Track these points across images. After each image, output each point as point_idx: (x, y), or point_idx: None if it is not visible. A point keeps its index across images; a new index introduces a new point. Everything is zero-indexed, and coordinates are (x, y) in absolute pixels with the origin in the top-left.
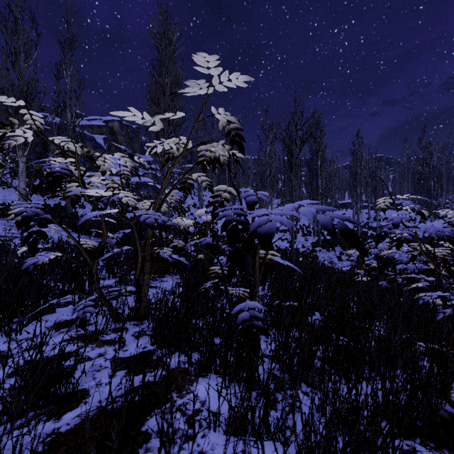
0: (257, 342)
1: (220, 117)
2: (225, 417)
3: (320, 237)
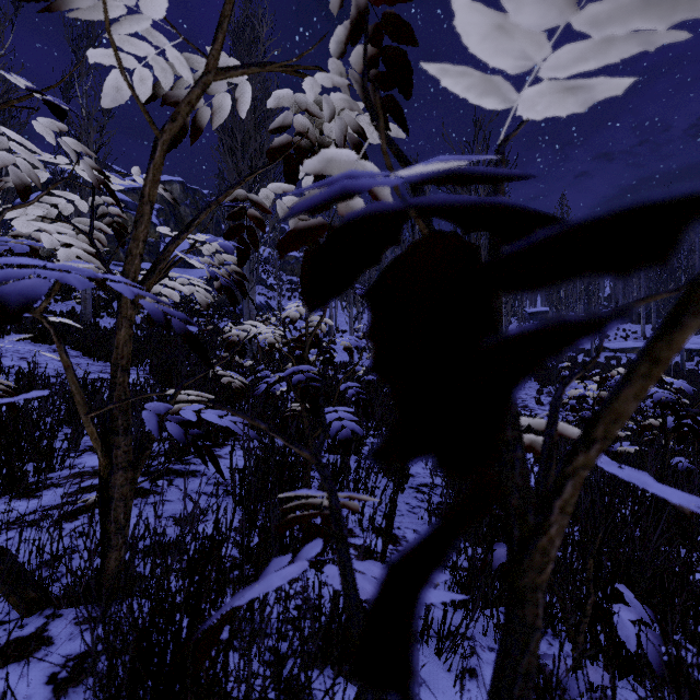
0: None
1: None
2: None
3: None
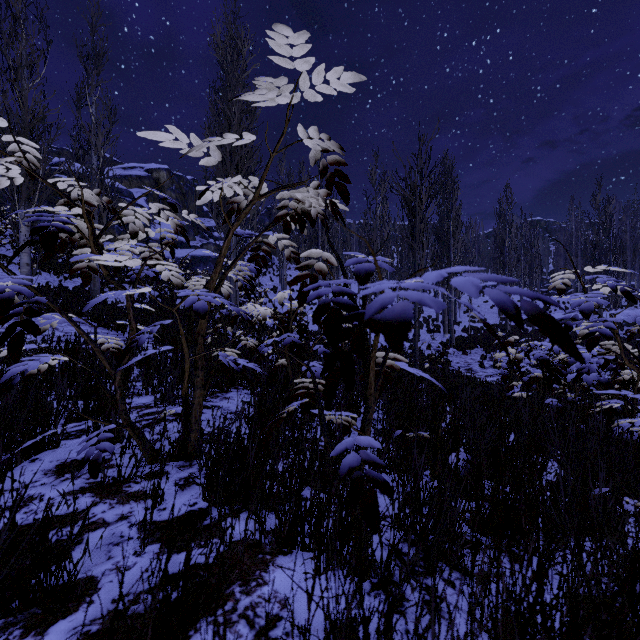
0: (375, 505)
1: (312, 144)
2: (321, 630)
3: (453, 335)
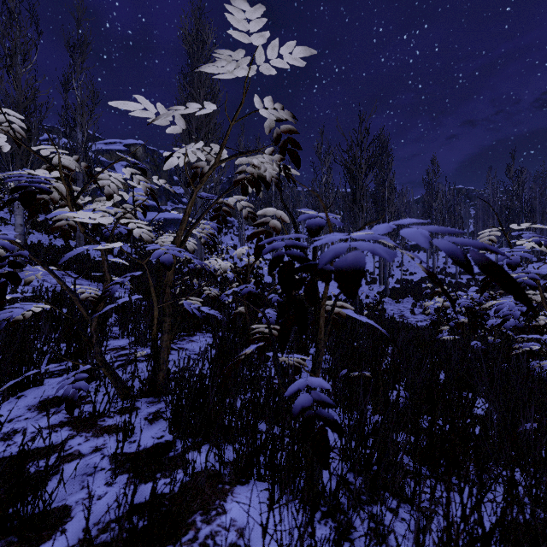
0: (325, 443)
1: (267, 114)
2: None
3: (387, 286)
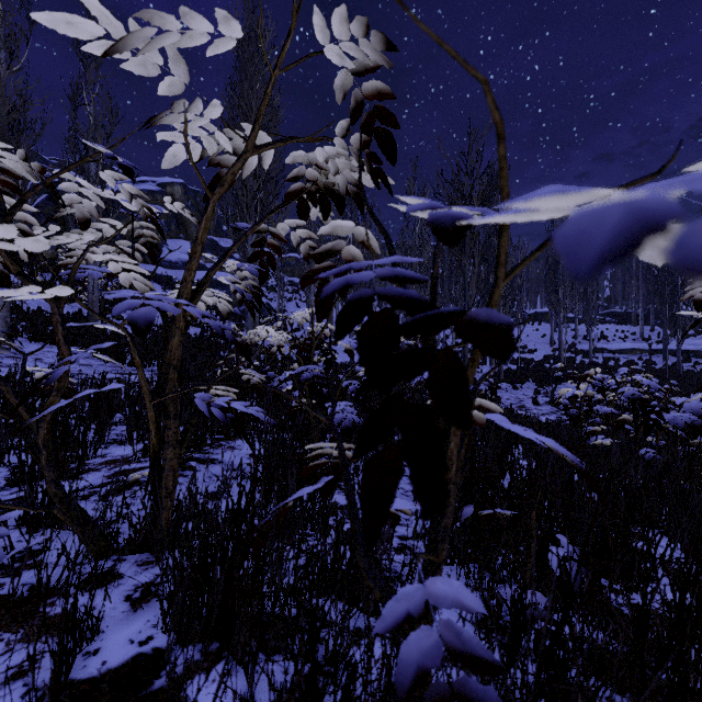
0: None
1: (338, 56)
2: None
3: (501, 367)
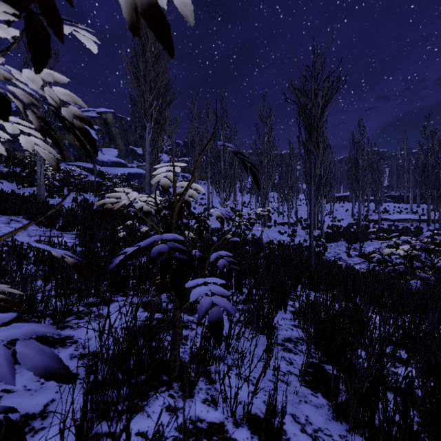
0: None
1: None
2: None
3: (323, 231)
